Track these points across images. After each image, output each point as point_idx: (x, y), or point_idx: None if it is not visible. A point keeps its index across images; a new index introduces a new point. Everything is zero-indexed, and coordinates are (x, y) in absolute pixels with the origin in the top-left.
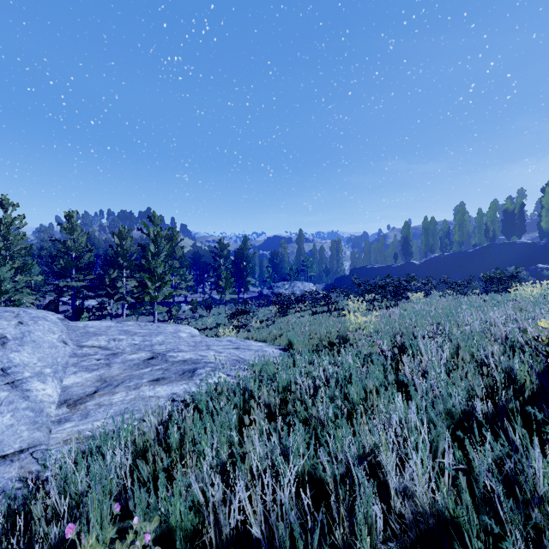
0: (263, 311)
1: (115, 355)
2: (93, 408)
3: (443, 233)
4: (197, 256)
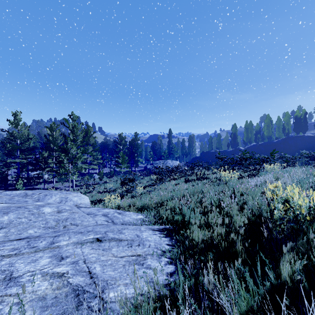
0: (147, 179)
1: None
2: None
3: (257, 131)
4: (106, 145)
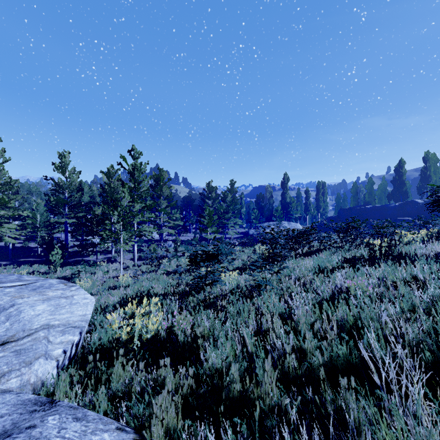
0: (248, 252)
1: None
2: None
3: None
4: (190, 200)
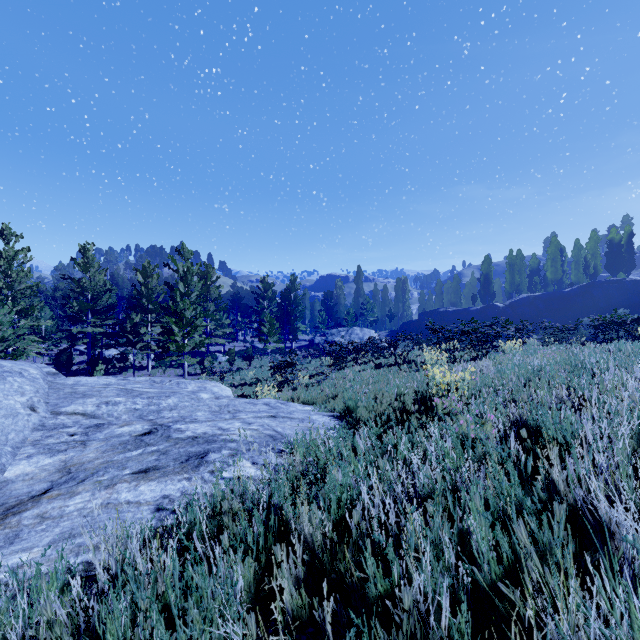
0: (314, 363)
1: (98, 427)
2: (29, 524)
3: (532, 270)
4: (237, 298)
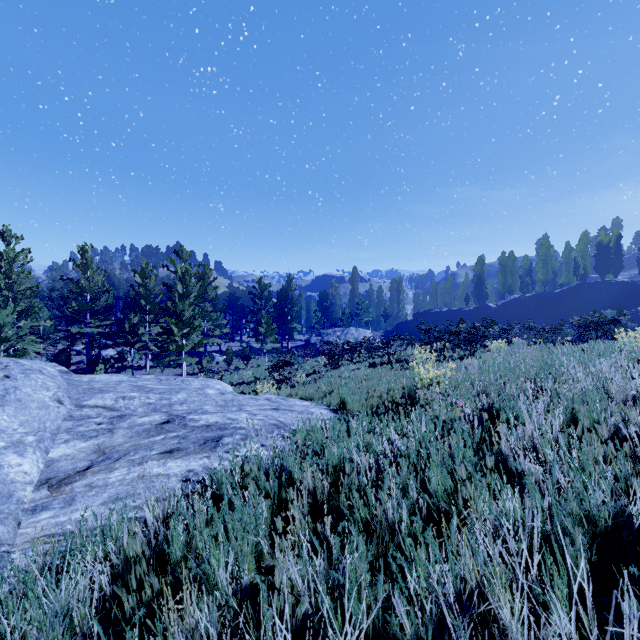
0: (311, 363)
1: (121, 418)
2: (81, 491)
3: (524, 271)
4: (234, 299)
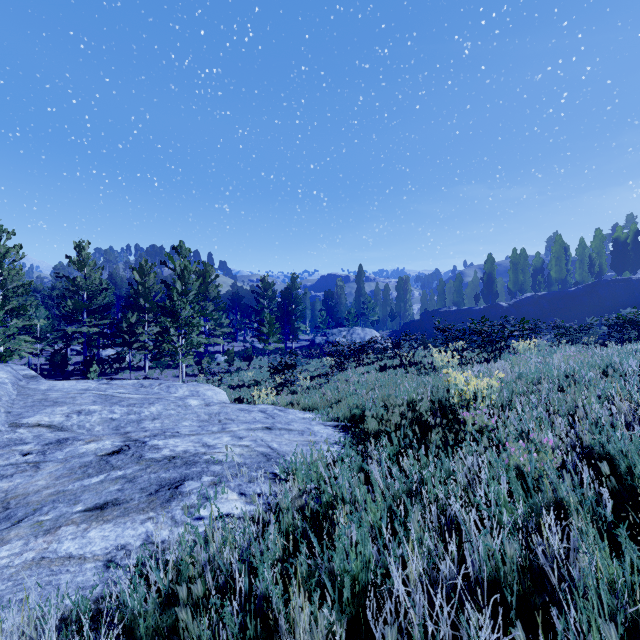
0: (315, 364)
1: (60, 444)
2: None
3: (536, 269)
4: (237, 298)
